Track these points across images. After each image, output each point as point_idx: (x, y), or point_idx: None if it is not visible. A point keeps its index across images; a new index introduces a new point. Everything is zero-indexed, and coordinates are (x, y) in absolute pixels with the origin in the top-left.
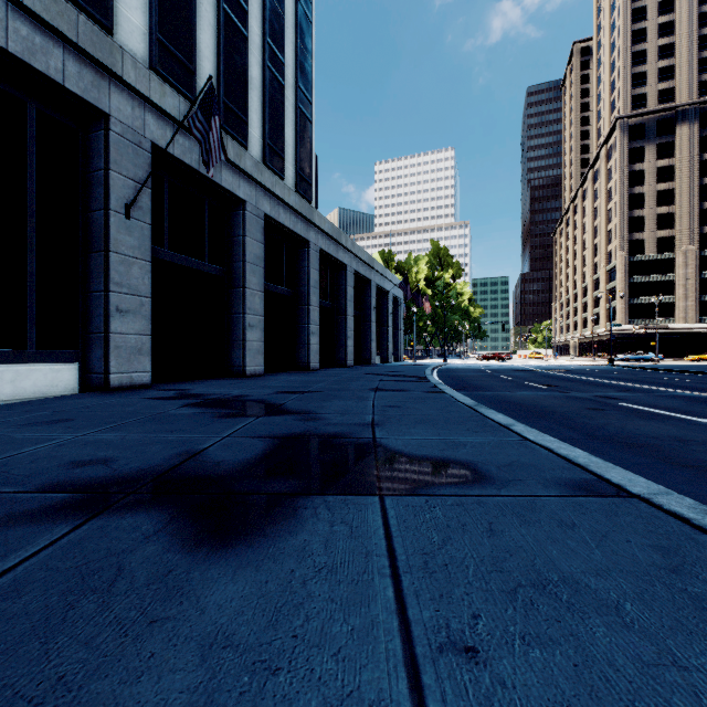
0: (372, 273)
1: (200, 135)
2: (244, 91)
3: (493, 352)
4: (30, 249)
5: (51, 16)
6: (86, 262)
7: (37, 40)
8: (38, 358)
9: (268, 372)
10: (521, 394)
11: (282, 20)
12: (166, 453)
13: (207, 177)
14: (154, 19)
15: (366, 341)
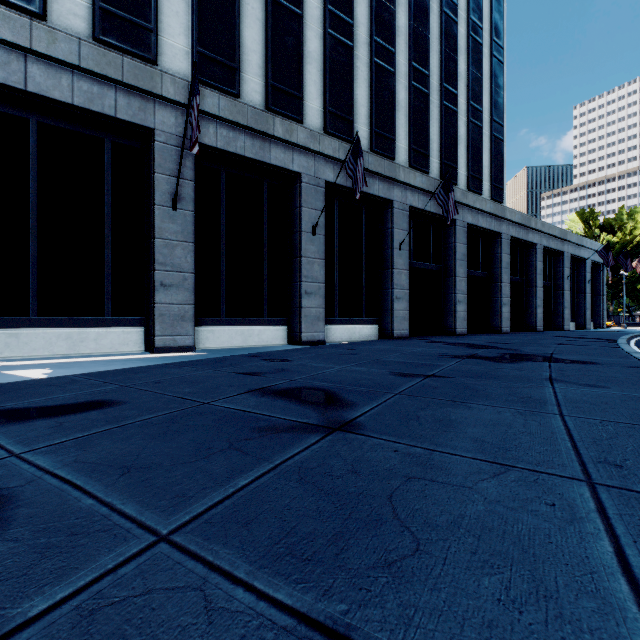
0: (565, 245)
1: (441, 203)
2: (455, 148)
3: None
4: (363, 273)
5: (376, 168)
6: (381, 275)
7: (370, 181)
8: (366, 322)
9: (469, 333)
10: None
11: (480, 81)
12: (463, 353)
13: (434, 213)
14: (410, 139)
15: (557, 309)
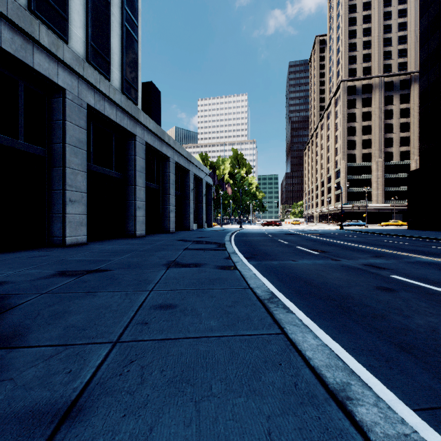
0: (191, 165)
1: None
2: None
3: (271, 221)
4: None
5: None
6: None
7: None
8: None
9: (97, 240)
10: (304, 264)
11: None
12: None
13: (13, 55)
14: None
15: (186, 214)
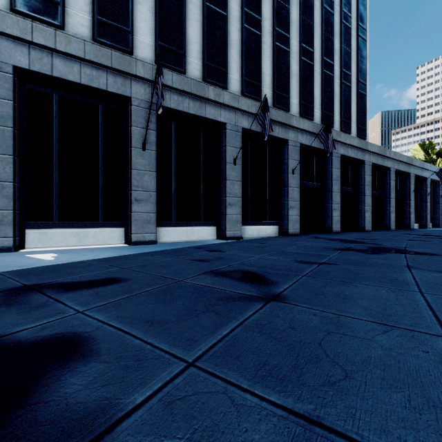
0: (411, 168)
1: (323, 141)
2: (332, 102)
3: None
4: (268, 190)
5: (276, 118)
6: (280, 191)
7: (273, 127)
8: (269, 224)
9: (341, 231)
10: None
11: (349, 54)
12: (341, 247)
13: (317, 148)
14: (300, 97)
15: (405, 214)
